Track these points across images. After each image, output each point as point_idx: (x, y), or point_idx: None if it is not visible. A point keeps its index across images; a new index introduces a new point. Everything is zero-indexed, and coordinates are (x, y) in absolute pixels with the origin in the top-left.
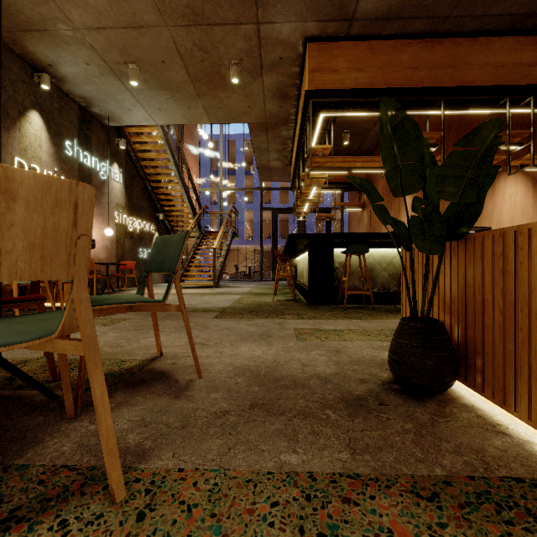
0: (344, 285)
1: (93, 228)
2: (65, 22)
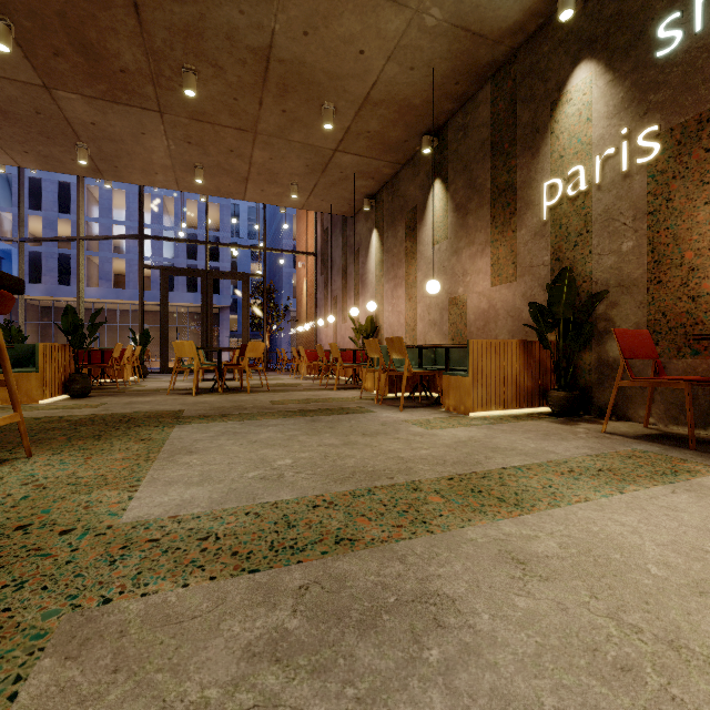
0: None
1: None
2: (419, 23)
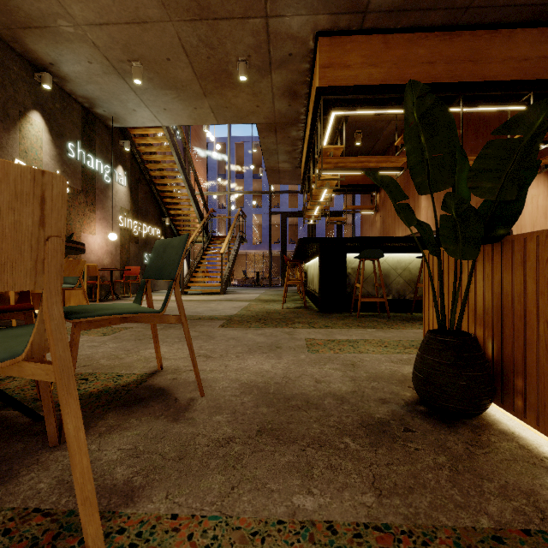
0: (357, 292)
1: (97, 233)
2: (66, 18)
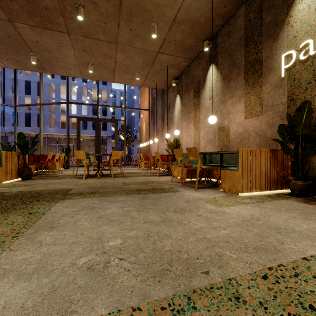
0: None
1: None
2: None
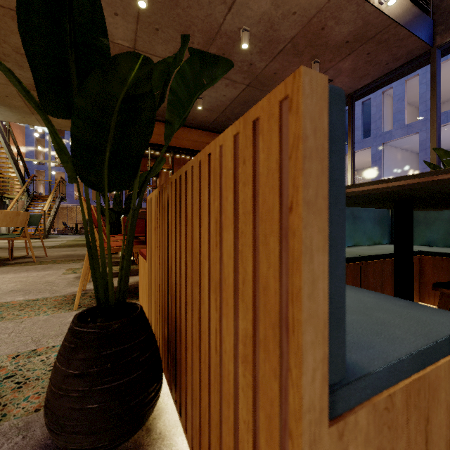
0: None
1: None
2: None
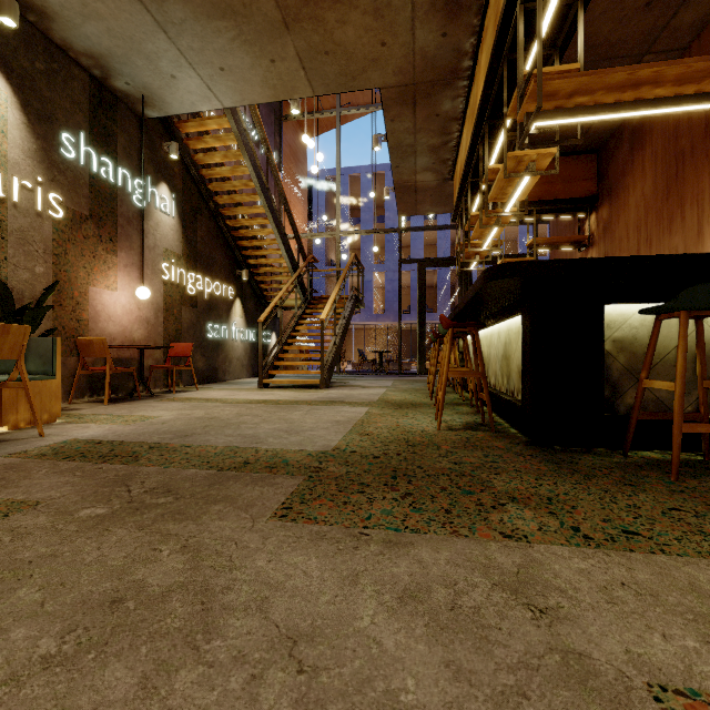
0: (628, 398)
1: (120, 288)
2: None
